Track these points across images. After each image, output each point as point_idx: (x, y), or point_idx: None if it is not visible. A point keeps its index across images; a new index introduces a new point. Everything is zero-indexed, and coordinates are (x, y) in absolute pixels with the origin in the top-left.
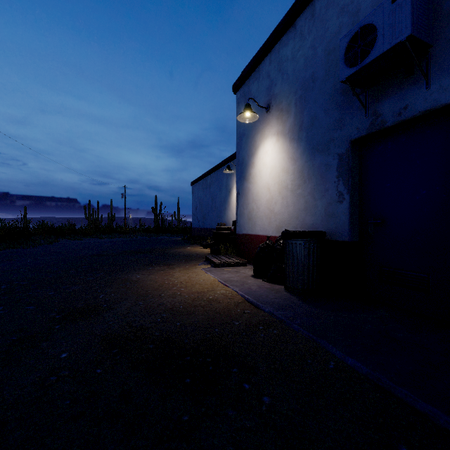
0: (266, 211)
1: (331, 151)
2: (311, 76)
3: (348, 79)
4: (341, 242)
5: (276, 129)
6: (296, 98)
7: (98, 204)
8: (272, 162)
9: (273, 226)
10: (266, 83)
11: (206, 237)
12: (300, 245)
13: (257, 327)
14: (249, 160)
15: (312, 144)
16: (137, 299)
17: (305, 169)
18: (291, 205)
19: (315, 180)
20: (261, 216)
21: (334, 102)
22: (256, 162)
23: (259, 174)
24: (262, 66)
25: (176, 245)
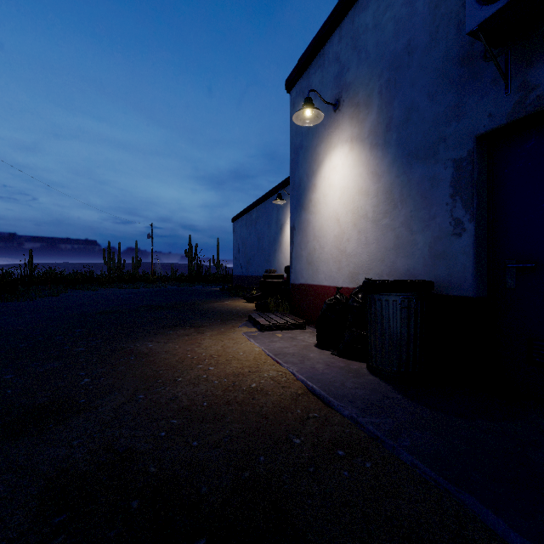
0: (334, 252)
1: (441, 156)
2: (405, 46)
3: (481, 27)
4: (459, 298)
5: (349, 134)
6: (381, 83)
7: (119, 247)
8: (343, 182)
9: (344, 272)
10: (334, 69)
11: (250, 287)
12: (394, 303)
13: (334, 451)
14: (309, 181)
15: (407, 149)
16: (137, 388)
17: (396, 188)
18: (373, 242)
19: (412, 203)
20: (326, 259)
21: (446, 79)
22: (319, 183)
23: (323, 199)
24: (328, 47)
25: (211, 297)
